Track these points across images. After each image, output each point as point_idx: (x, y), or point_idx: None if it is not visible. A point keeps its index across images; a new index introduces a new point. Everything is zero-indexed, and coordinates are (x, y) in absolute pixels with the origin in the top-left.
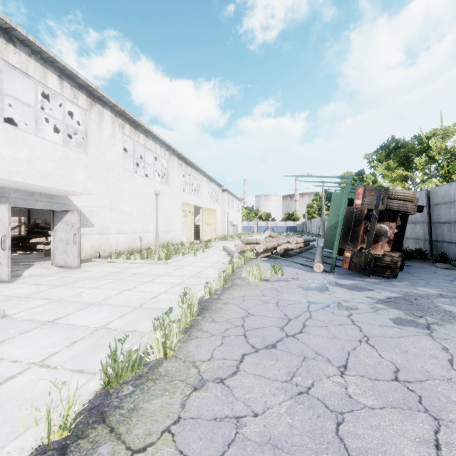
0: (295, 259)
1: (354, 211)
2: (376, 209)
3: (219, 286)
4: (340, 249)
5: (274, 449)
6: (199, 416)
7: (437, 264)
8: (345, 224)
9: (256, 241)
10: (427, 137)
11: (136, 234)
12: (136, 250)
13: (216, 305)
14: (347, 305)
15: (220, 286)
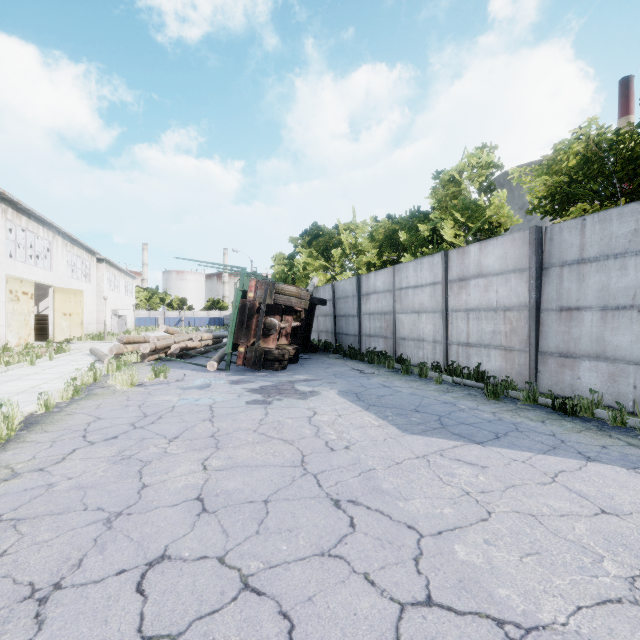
0: (196, 360)
1: (247, 304)
2: (264, 303)
3: (66, 397)
4: (237, 344)
5: (80, 489)
6: (8, 492)
7: (330, 355)
8: (240, 318)
9: (145, 340)
10: (345, 229)
11: None
12: None
13: (55, 417)
14: (217, 397)
15: (67, 398)
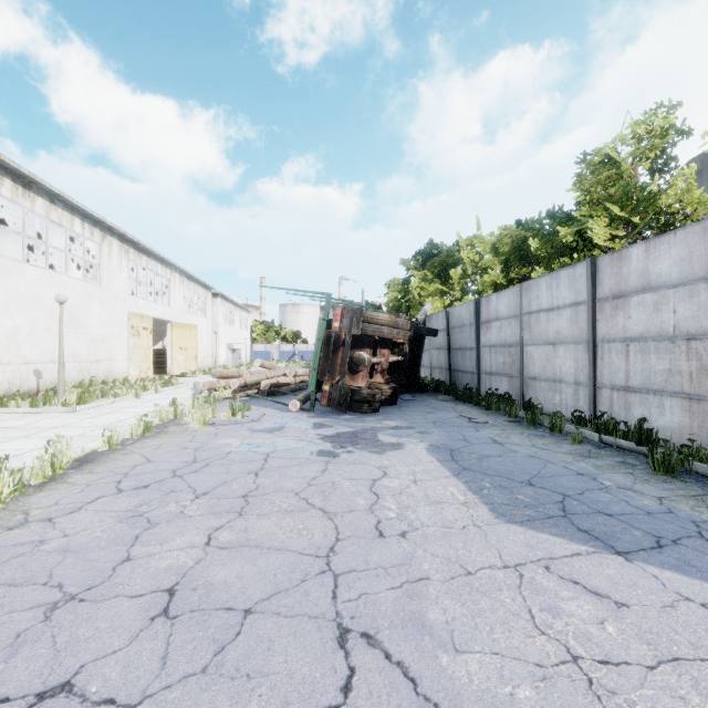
0: (287, 397)
1: (332, 335)
2: (349, 334)
3: (135, 434)
4: (322, 381)
5: (63, 552)
6: None
7: (439, 397)
8: (324, 351)
9: (239, 375)
10: (467, 245)
11: (28, 366)
12: (28, 393)
13: (112, 456)
14: (282, 443)
15: (136, 435)
